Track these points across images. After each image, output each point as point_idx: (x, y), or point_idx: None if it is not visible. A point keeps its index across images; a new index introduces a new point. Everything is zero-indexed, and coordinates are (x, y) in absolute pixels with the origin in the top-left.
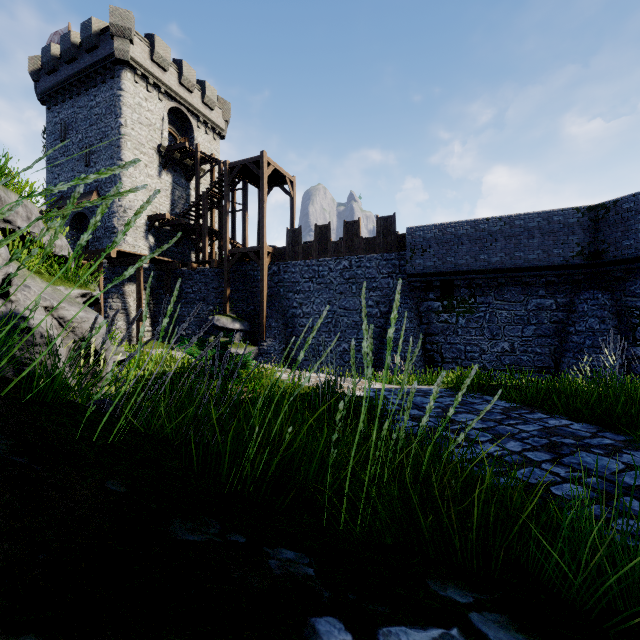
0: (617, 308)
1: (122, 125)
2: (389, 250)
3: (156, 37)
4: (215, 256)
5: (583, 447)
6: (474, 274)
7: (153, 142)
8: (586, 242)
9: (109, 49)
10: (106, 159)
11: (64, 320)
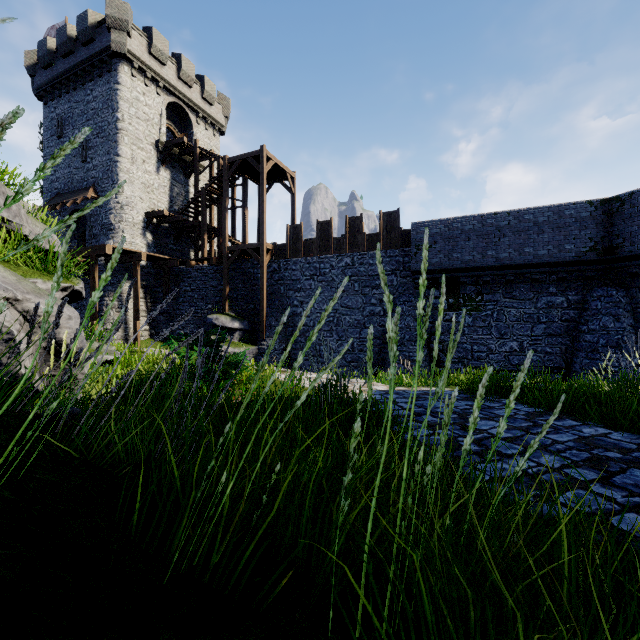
0: (632, 306)
1: (119, 120)
2: (393, 246)
3: (154, 30)
4: (214, 254)
5: (634, 463)
6: (481, 271)
7: (151, 137)
8: (599, 237)
9: (106, 42)
10: (103, 154)
11: (30, 314)
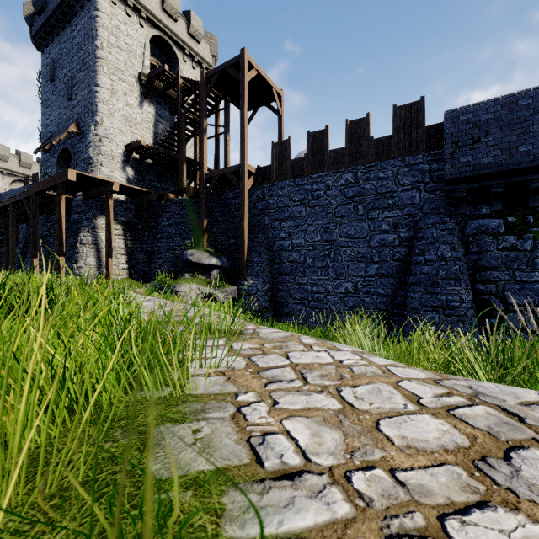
0: None
1: (98, 48)
2: (413, 151)
3: None
4: None
5: None
6: None
7: (133, 70)
8: None
9: None
10: (84, 88)
11: None
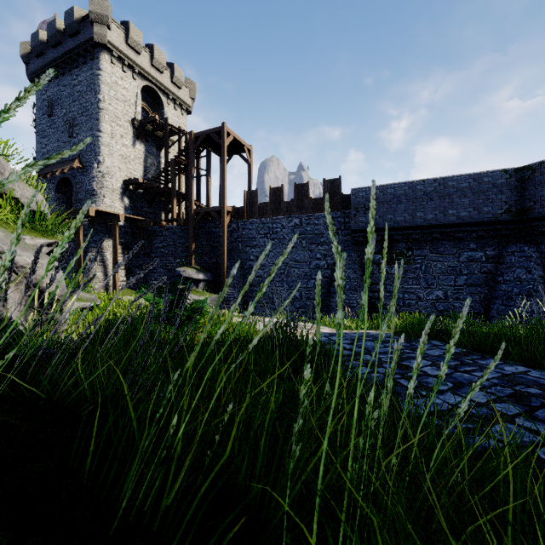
0: (542, 260)
1: (100, 100)
2: (335, 209)
3: (130, 24)
4: (182, 216)
5: None
6: (411, 230)
7: (128, 116)
8: (513, 200)
9: (89, 34)
10: (87, 130)
11: (16, 265)
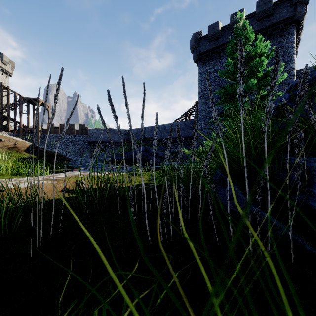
0: None
1: None
2: (83, 134)
3: None
4: None
5: None
6: (105, 142)
7: None
8: (127, 137)
9: None
10: None
11: None
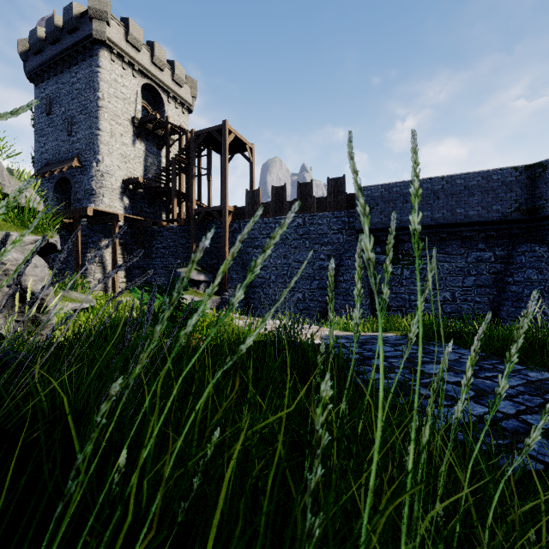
0: None
1: (100, 98)
2: (339, 208)
3: (130, 20)
4: (183, 216)
5: None
6: None
7: (128, 114)
8: (523, 199)
9: (88, 30)
10: (86, 129)
11: None
